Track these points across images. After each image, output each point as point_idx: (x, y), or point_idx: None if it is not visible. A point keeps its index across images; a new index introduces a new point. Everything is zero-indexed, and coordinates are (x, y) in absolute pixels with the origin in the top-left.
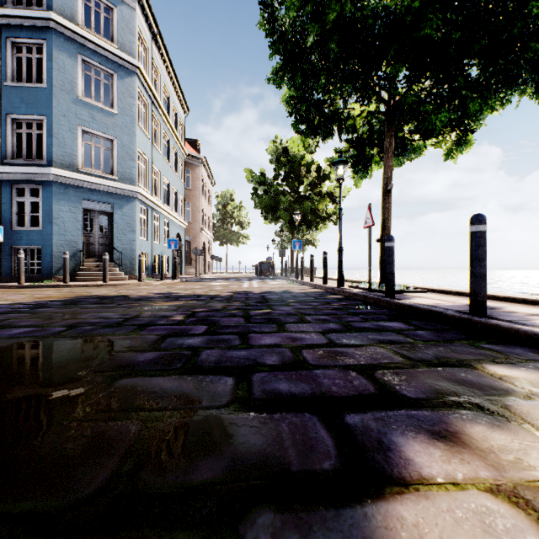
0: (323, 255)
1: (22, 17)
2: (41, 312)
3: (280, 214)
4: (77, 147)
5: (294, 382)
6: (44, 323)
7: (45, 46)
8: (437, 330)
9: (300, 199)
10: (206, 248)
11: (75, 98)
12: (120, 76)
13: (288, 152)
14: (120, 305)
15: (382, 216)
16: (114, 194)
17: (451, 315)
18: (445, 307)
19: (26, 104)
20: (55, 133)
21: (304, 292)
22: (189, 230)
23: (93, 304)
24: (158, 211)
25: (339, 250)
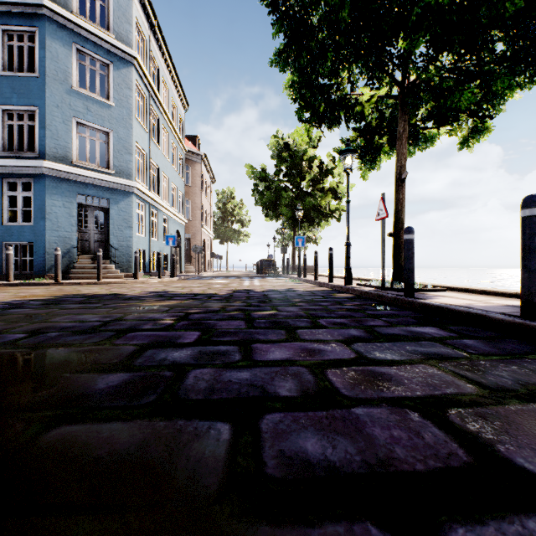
0: (329, 251)
1: (13, 3)
2: (11, 314)
3: (281, 210)
4: (71, 140)
5: (328, 435)
6: (4, 328)
7: (37, 34)
8: (488, 338)
9: (302, 195)
10: (206, 246)
11: (69, 89)
12: (116, 66)
13: (290, 147)
14: (105, 305)
15: (395, 208)
16: (110, 188)
17: (499, 319)
18: (483, 309)
19: (18, 95)
20: (47, 124)
21: (310, 291)
22: (189, 227)
23: (76, 304)
24: (157, 208)
25: (347, 245)
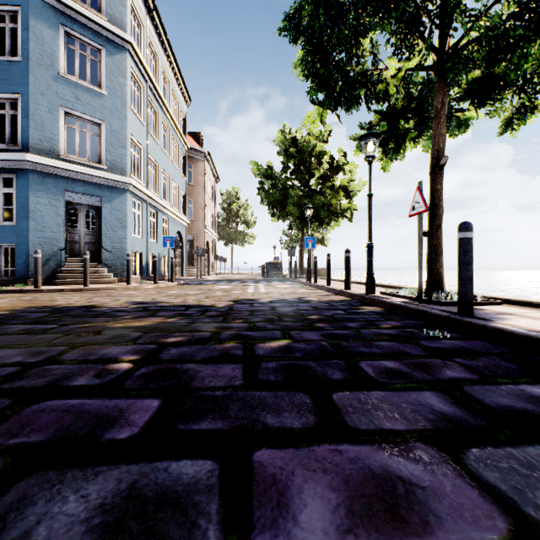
0: (346, 254)
1: None
2: None
3: (288, 209)
4: (58, 131)
5: None
6: None
7: (20, 14)
8: None
9: (311, 193)
10: (210, 248)
11: (55, 75)
12: (109, 52)
13: (297, 142)
14: (61, 326)
15: (431, 202)
16: (103, 185)
17: None
18: None
19: None
20: (31, 114)
21: (325, 301)
22: (192, 228)
23: (24, 324)
24: (155, 207)
25: (369, 247)
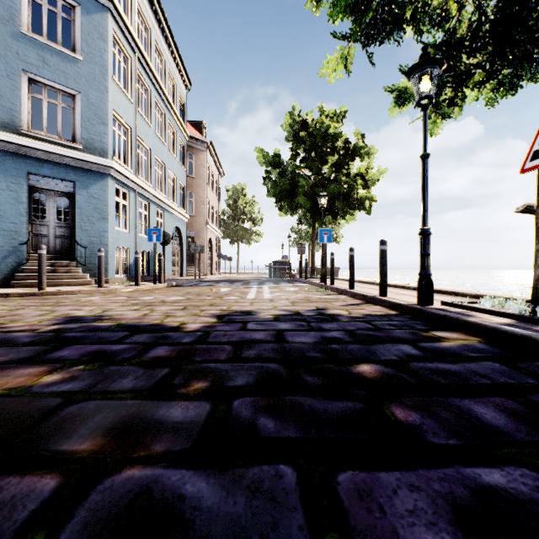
0: (381, 246)
1: None
2: None
3: (298, 200)
4: (20, 100)
5: None
6: None
7: None
8: None
9: (323, 181)
10: (213, 246)
11: (16, 32)
12: (85, 9)
13: (308, 125)
14: None
15: None
16: (77, 168)
17: None
18: None
19: None
20: None
21: (362, 317)
22: (192, 224)
23: None
24: (147, 197)
25: (425, 234)
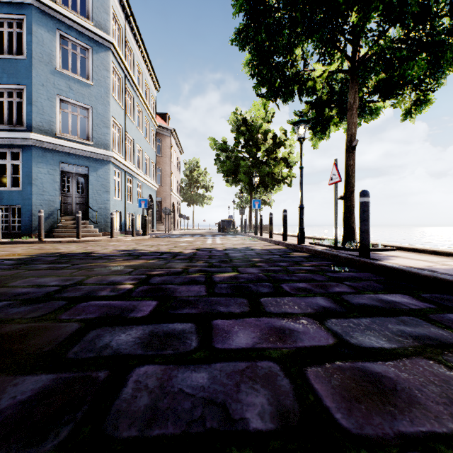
0: (283, 213)
1: None
2: None
3: (240, 177)
4: (55, 115)
5: None
6: None
7: (24, 21)
8: None
9: (258, 163)
10: (175, 208)
11: (53, 70)
12: (95, 50)
13: (247, 122)
14: (73, 265)
15: (346, 173)
16: (90, 157)
17: None
18: (448, 273)
19: (7, 75)
20: (34, 101)
21: (267, 249)
22: (160, 192)
23: (46, 264)
24: (131, 175)
25: (301, 208)
